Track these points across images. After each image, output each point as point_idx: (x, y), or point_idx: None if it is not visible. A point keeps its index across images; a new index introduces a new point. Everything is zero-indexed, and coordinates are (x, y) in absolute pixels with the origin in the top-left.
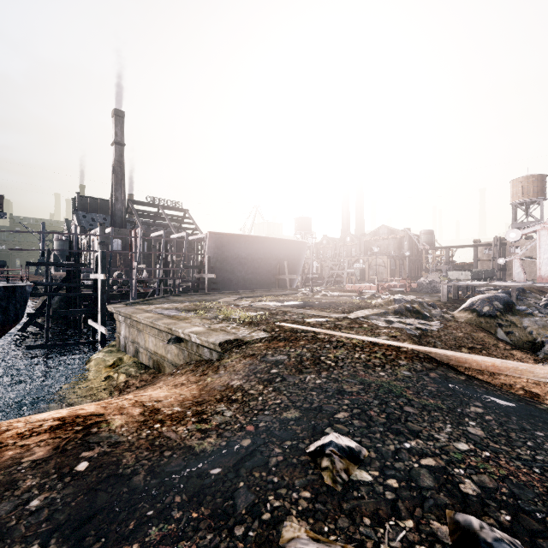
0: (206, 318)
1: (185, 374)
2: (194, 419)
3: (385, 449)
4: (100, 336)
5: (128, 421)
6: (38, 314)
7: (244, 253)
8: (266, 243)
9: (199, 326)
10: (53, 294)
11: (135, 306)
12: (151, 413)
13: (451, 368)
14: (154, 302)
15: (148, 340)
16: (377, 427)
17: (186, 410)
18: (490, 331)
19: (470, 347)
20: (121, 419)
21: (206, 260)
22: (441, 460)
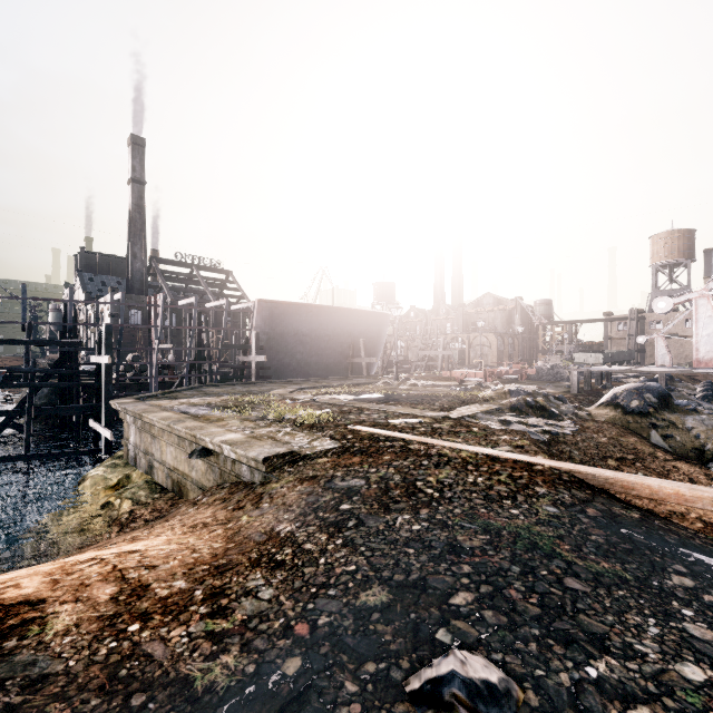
0: (249, 419)
1: (212, 505)
2: (205, 610)
3: (554, 685)
4: (104, 443)
5: (81, 619)
6: (14, 413)
7: (306, 329)
8: (336, 315)
9: (236, 432)
10: (36, 384)
11: (151, 402)
12: (131, 597)
13: (612, 497)
14: (179, 395)
15: (166, 450)
16: (528, 627)
17: (194, 587)
18: (641, 435)
19: (619, 457)
20: (71, 613)
21: (254, 338)
22: (666, 711)
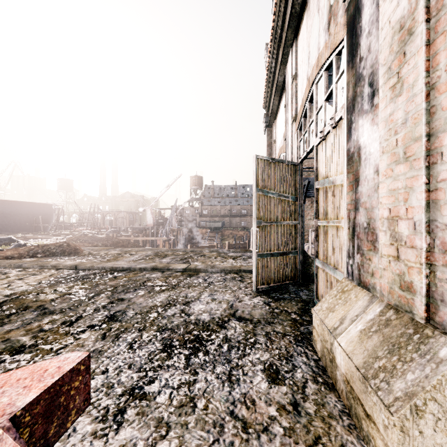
0: None
1: None
2: None
3: None
4: None
5: None
6: None
7: (8, 211)
8: (25, 205)
9: None
10: None
11: None
12: None
13: None
14: None
15: None
16: None
17: None
18: None
19: None
20: None
21: None
22: None
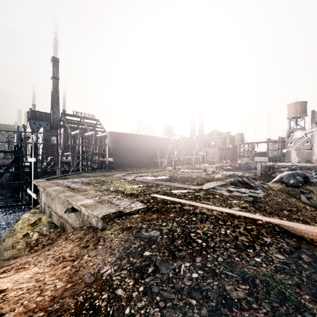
0: (100, 190)
1: (73, 242)
2: None
3: None
4: (33, 200)
5: None
6: None
7: (132, 145)
8: (146, 139)
9: (90, 199)
10: None
11: (53, 181)
12: None
13: (308, 242)
14: (69, 177)
15: (57, 206)
16: None
17: None
18: (296, 197)
19: (289, 209)
20: None
21: (107, 149)
22: None
